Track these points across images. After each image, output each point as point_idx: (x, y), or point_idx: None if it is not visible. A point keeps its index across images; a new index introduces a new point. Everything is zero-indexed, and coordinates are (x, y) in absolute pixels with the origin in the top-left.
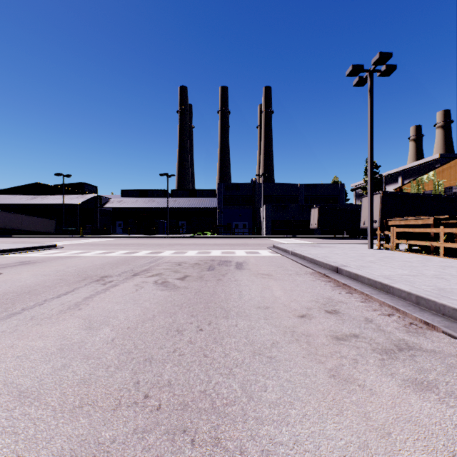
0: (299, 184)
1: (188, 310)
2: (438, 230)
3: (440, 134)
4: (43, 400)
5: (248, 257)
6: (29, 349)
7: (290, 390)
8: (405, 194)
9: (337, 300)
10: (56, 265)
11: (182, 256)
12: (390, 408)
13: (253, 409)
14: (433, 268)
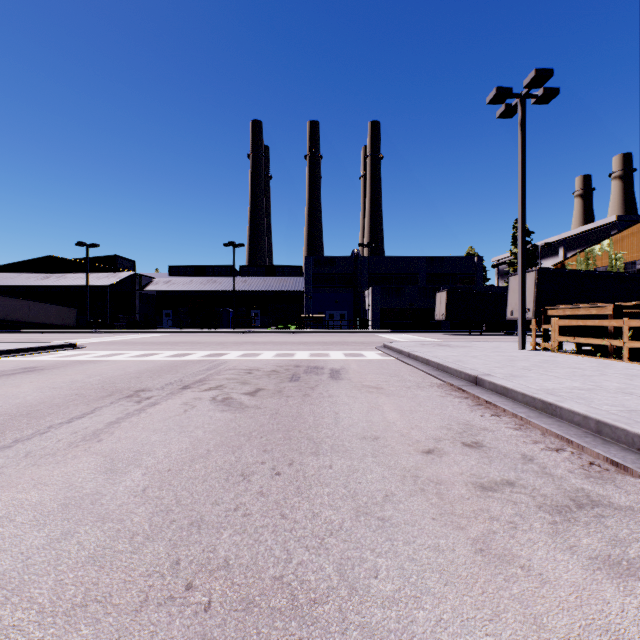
0: (419, 258)
1: (260, 442)
2: (621, 323)
3: (617, 188)
4: (25, 594)
5: (347, 361)
6: (16, 505)
7: (414, 576)
8: (570, 272)
9: (479, 426)
10: (72, 374)
11: (253, 360)
12: (575, 608)
13: (356, 610)
14: (616, 378)
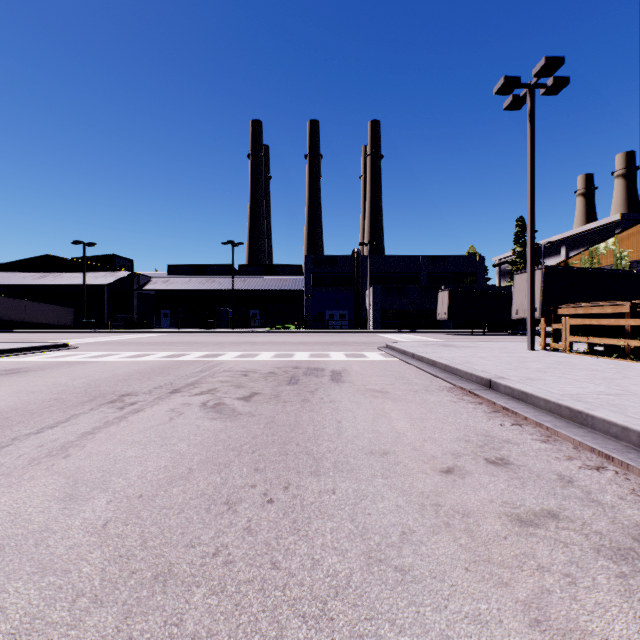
0: (421, 257)
1: (251, 458)
2: (639, 322)
3: (620, 186)
4: None
5: (349, 362)
6: None
7: None
8: (577, 270)
9: (500, 438)
10: (56, 376)
11: (251, 361)
12: None
13: None
14: None
